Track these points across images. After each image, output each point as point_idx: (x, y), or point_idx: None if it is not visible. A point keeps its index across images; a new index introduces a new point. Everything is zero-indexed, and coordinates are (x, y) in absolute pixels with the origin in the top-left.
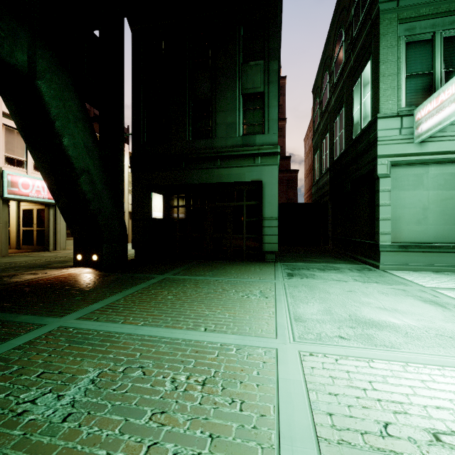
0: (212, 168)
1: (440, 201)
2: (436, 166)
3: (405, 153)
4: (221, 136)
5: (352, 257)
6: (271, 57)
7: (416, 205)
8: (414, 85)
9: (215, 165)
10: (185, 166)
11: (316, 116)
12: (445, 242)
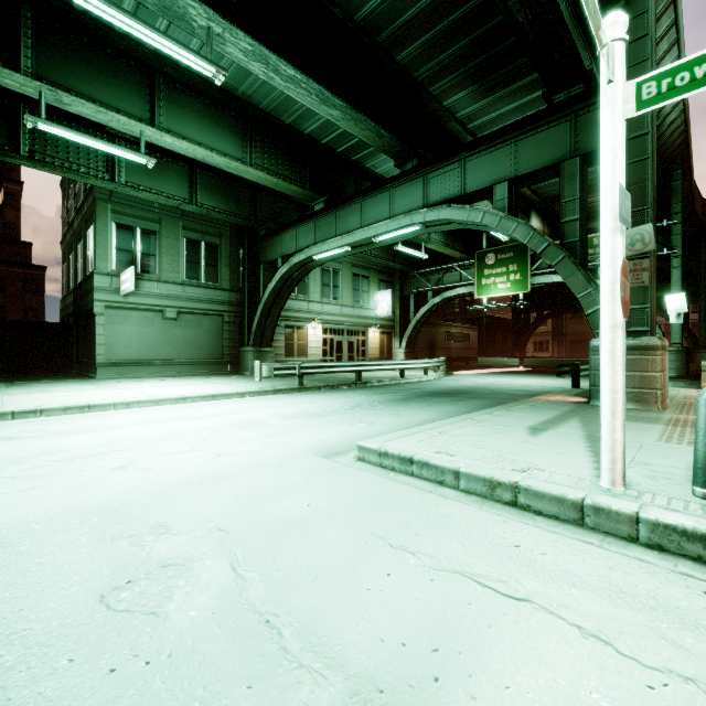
0: None
1: (140, 334)
2: (137, 311)
3: (115, 301)
4: None
5: (87, 376)
6: None
7: (125, 335)
8: (122, 257)
9: None
10: None
11: (64, 219)
12: (143, 359)
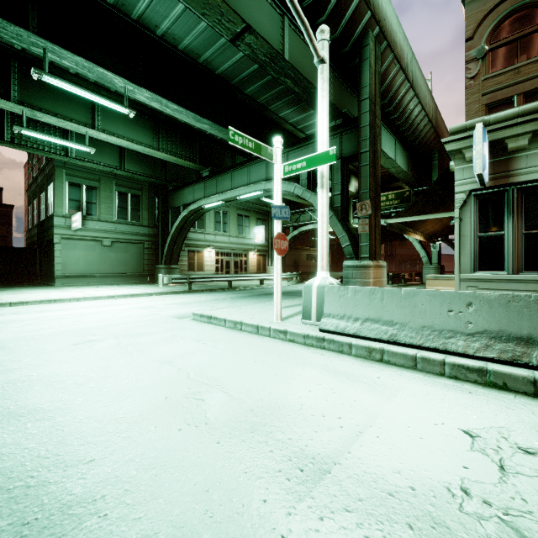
0: None
1: (85, 256)
2: (83, 241)
3: (68, 234)
4: None
5: (48, 284)
6: None
7: (75, 257)
8: (73, 204)
9: None
10: None
11: (30, 174)
12: (87, 273)
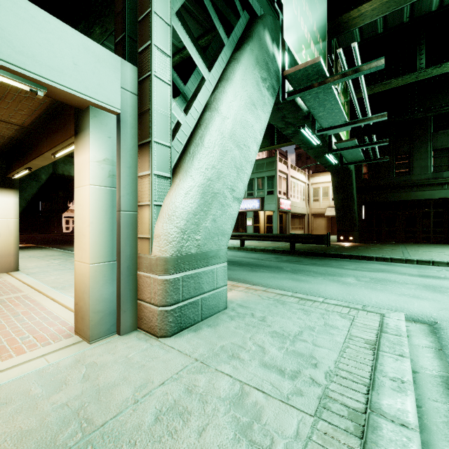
0: (409, 191)
1: None
2: None
3: None
4: (416, 174)
5: None
6: None
7: None
8: None
9: (412, 190)
10: (390, 191)
11: None
12: None
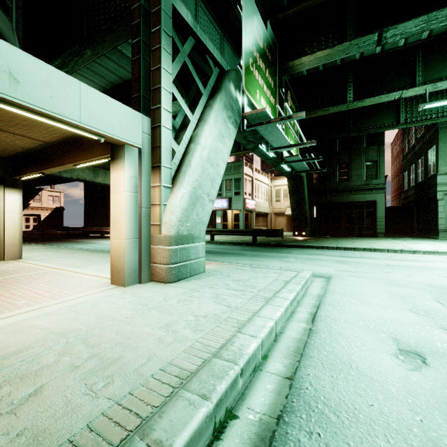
0: (349, 195)
1: None
2: None
3: None
4: (354, 180)
5: (427, 237)
6: (381, 144)
7: None
8: None
9: (350, 193)
10: (334, 194)
11: (404, 146)
12: None
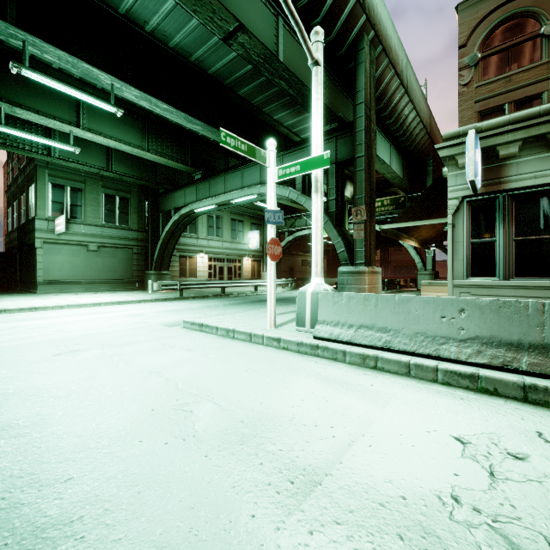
0: None
1: (70, 261)
2: (68, 245)
3: (51, 238)
4: None
5: (29, 291)
6: None
7: (58, 262)
8: (56, 207)
9: None
10: None
11: (9, 174)
12: (72, 279)
